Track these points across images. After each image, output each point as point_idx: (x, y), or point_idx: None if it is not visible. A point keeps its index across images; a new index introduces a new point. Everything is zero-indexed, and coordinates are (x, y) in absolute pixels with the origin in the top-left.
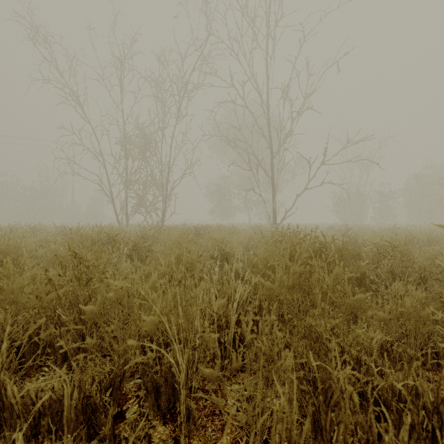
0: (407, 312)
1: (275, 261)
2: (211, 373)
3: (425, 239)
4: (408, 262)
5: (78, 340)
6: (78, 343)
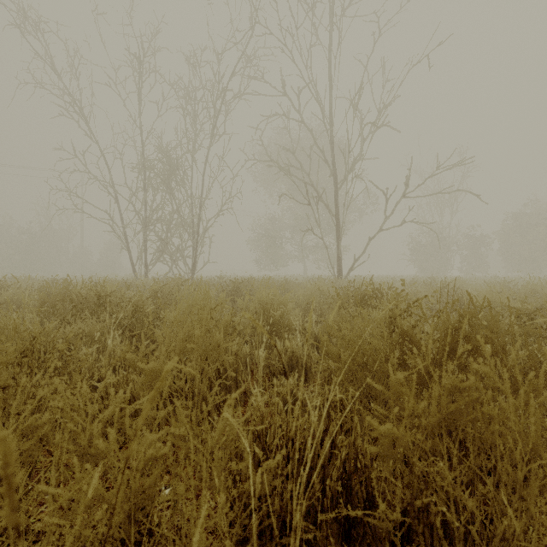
0: None
1: (372, 348)
2: None
3: None
4: None
5: None
6: None
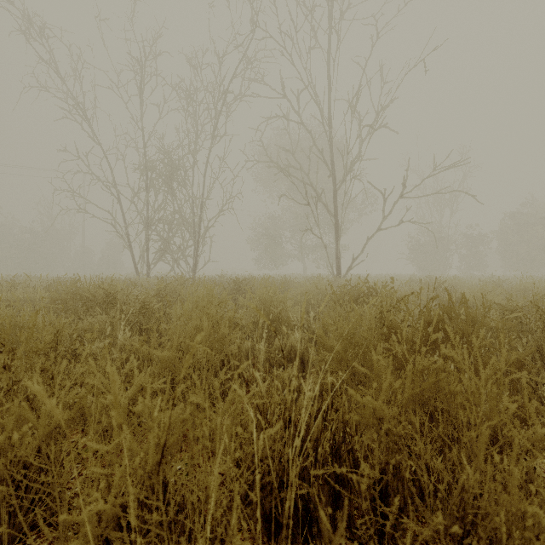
0: None
1: (362, 340)
2: None
3: None
4: None
5: None
6: None
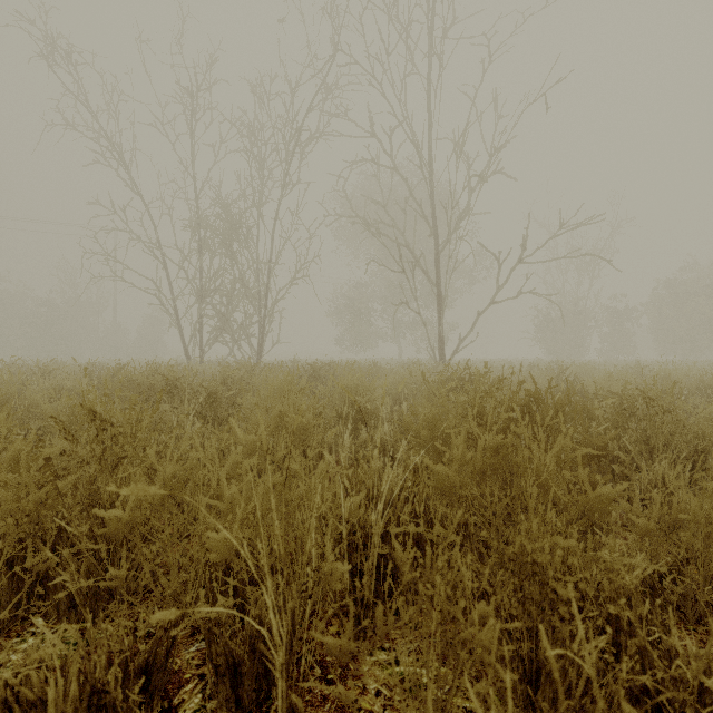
0: (693, 520)
1: (449, 425)
2: (336, 646)
3: (693, 385)
4: (675, 425)
5: (98, 569)
6: (93, 580)
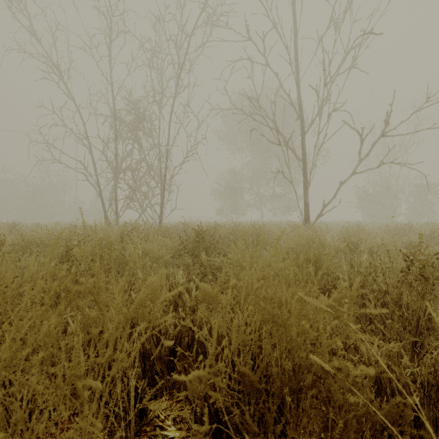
0: None
1: None
2: None
3: None
4: None
5: None
6: None
